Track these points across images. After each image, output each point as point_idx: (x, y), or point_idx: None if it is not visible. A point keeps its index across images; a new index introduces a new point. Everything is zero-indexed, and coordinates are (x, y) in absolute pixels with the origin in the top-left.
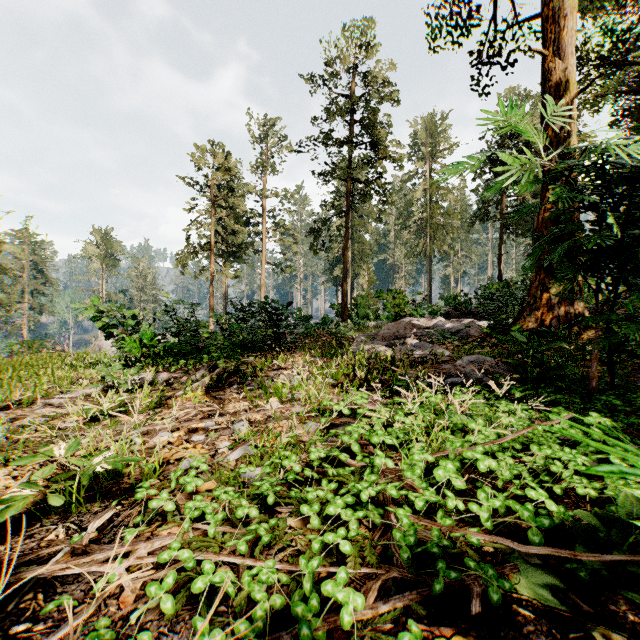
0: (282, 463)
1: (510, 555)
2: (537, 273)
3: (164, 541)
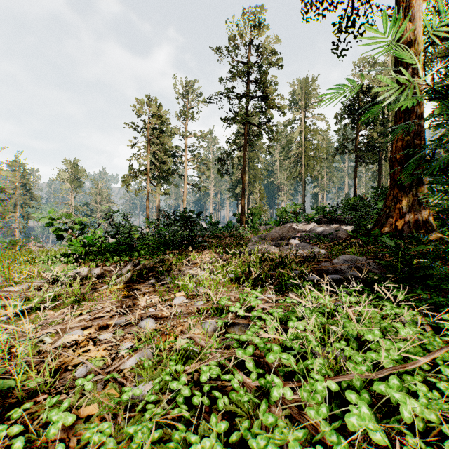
0: (170, 385)
1: None
2: (391, 189)
3: None
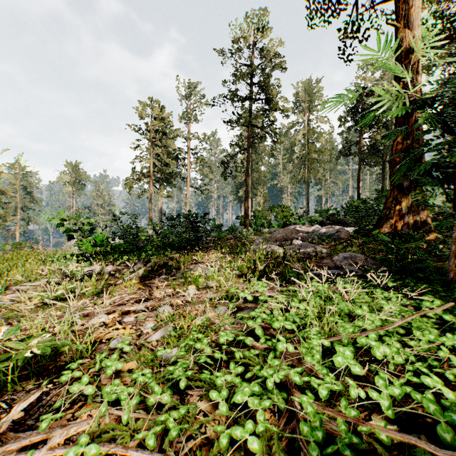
0: (195, 346)
1: (416, 448)
2: (391, 191)
3: (80, 426)
